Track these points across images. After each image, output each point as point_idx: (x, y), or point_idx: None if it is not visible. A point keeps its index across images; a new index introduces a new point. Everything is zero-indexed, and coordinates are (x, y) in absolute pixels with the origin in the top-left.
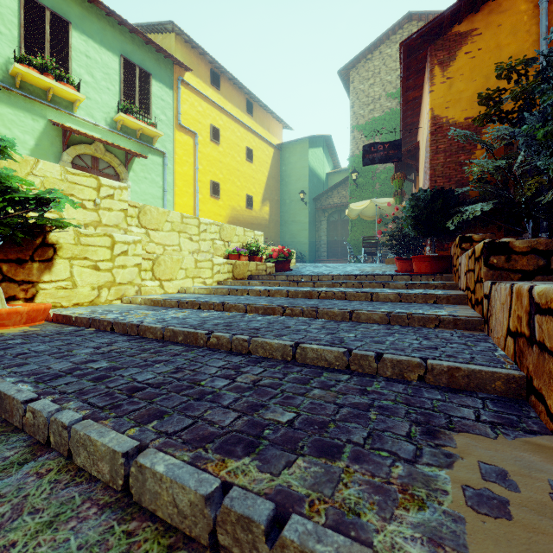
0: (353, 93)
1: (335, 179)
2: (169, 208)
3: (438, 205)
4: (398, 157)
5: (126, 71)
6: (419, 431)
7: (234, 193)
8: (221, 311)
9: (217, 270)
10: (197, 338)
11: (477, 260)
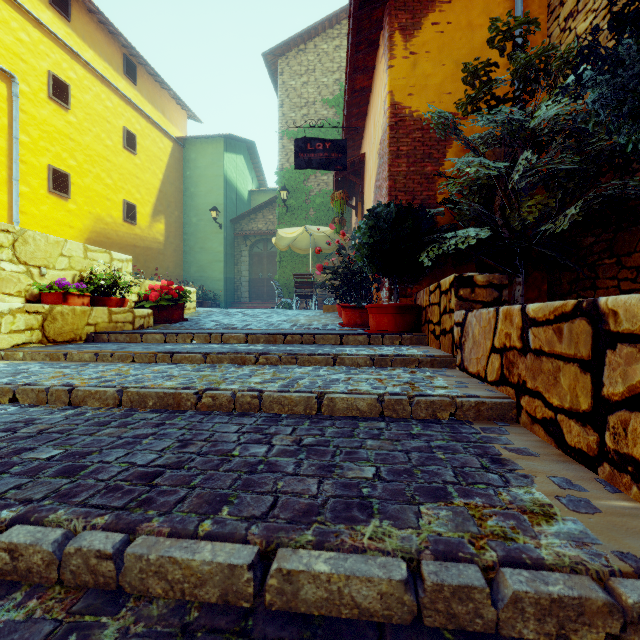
0: (283, 89)
1: (261, 200)
2: None
3: (406, 228)
4: (343, 164)
5: None
6: None
7: (100, 195)
8: None
9: None
10: None
11: (639, 343)
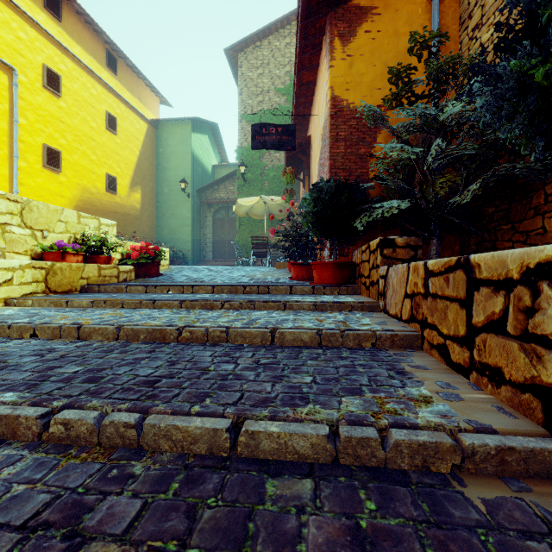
0: (242, 79)
1: (223, 173)
2: None
3: (343, 199)
4: (292, 145)
5: None
6: None
7: (86, 169)
8: None
9: (4, 280)
10: None
11: (492, 285)
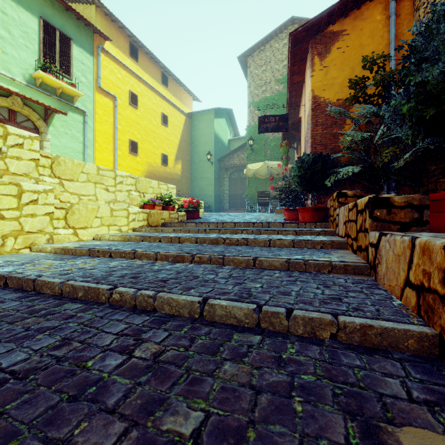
0: (250, 76)
1: (235, 144)
2: (90, 162)
3: (318, 166)
4: (286, 128)
5: (46, 32)
6: (358, 431)
7: (151, 152)
8: (132, 259)
9: (132, 219)
10: (98, 294)
11: (360, 212)
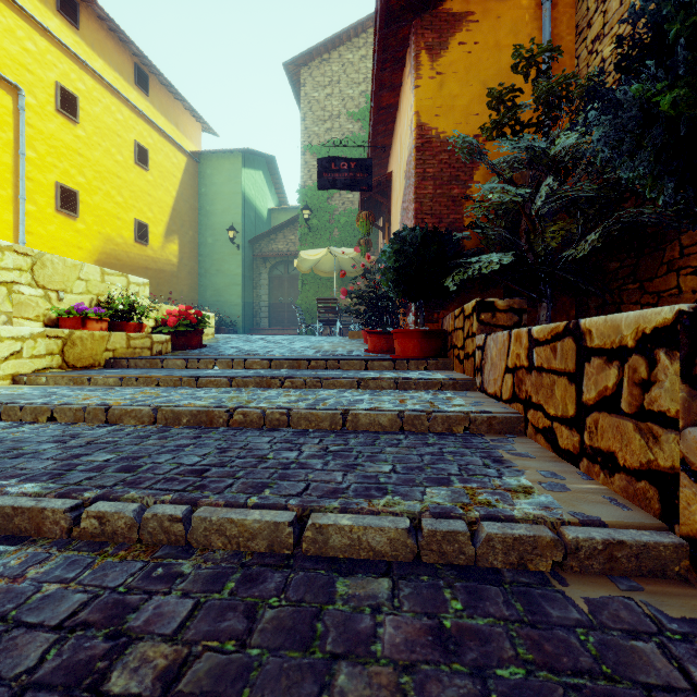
0: (305, 101)
1: (281, 218)
2: None
3: (432, 252)
4: (369, 184)
5: None
6: None
7: (110, 214)
8: None
9: (11, 352)
10: None
11: (605, 355)
